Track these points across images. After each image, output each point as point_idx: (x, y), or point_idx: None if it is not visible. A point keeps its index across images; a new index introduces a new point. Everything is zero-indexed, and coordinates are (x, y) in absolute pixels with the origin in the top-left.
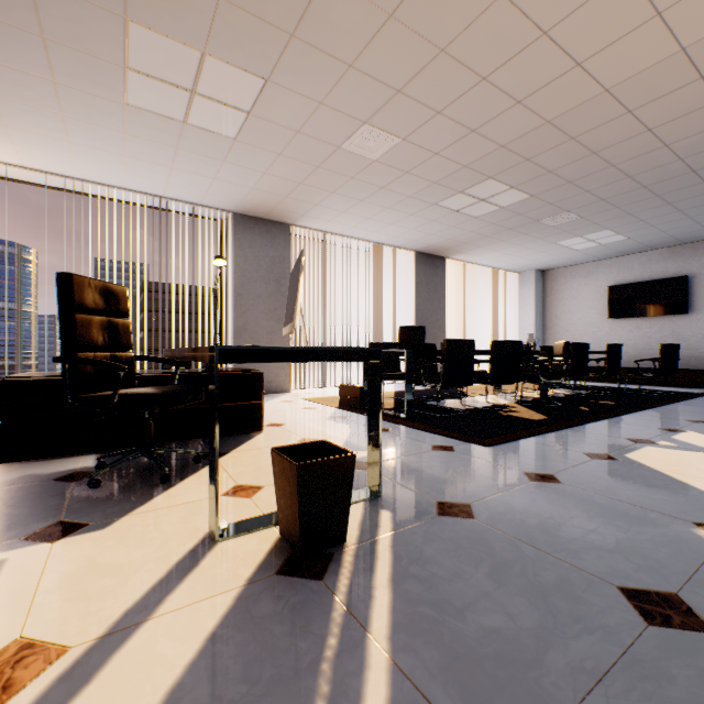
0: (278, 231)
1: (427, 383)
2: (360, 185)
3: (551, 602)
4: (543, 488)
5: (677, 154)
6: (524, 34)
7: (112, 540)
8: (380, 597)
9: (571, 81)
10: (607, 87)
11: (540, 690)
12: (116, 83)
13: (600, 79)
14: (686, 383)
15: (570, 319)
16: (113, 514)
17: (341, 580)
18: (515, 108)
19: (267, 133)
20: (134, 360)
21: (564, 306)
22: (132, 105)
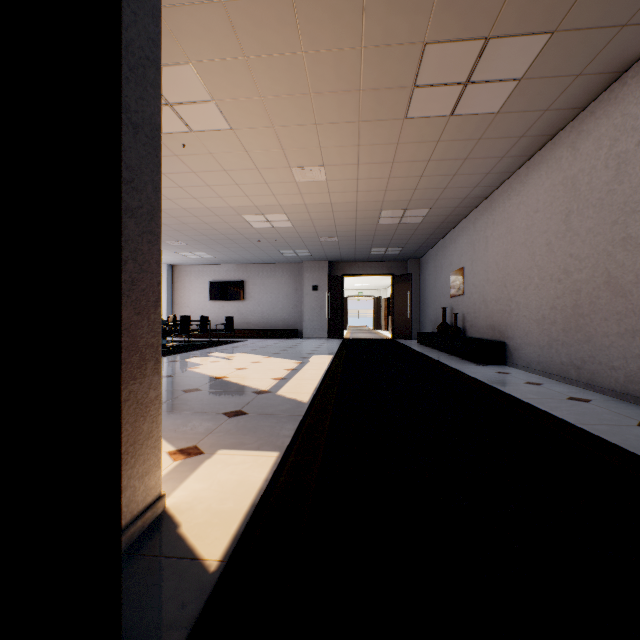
0: None
1: None
2: None
3: None
4: None
5: (221, 233)
6: None
7: None
8: None
9: (168, 202)
10: (184, 208)
11: None
12: None
13: (180, 205)
14: (242, 336)
15: (190, 299)
16: None
17: None
18: None
19: None
20: None
21: (186, 290)
22: None
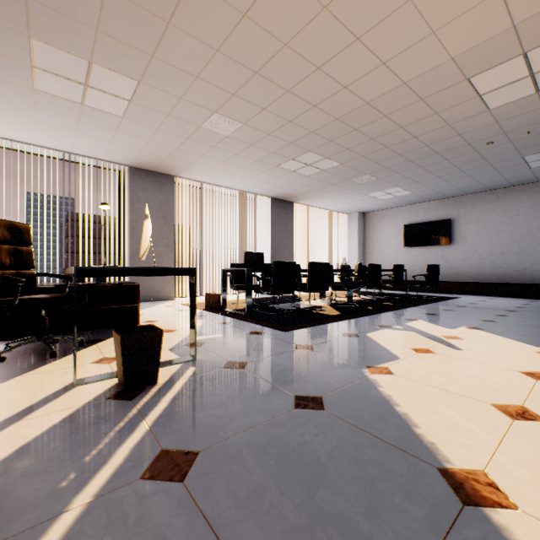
0: (165, 181)
1: (263, 291)
2: (220, 151)
3: (253, 403)
4: (299, 353)
5: (423, 142)
6: (306, 68)
7: (6, 388)
8: (160, 406)
9: (344, 96)
10: (367, 101)
11: (217, 434)
12: (26, 75)
13: (361, 96)
14: (449, 291)
15: (381, 247)
16: (11, 375)
17: (143, 400)
18: (313, 109)
19: (146, 114)
20: (36, 275)
21: (377, 238)
22: (40, 90)
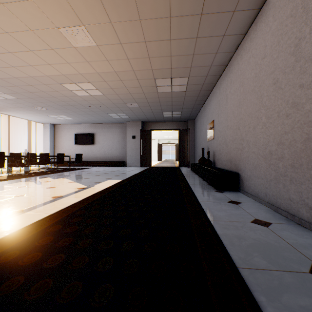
0: None
1: None
2: None
3: None
4: None
5: (61, 100)
6: None
7: None
8: None
9: None
10: (15, 77)
11: None
12: None
13: (10, 74)
14: (92, 165)
15: (64, 144)
16: None
17: None
18: None
19: None
20: None
21: (62, 139)
22: None
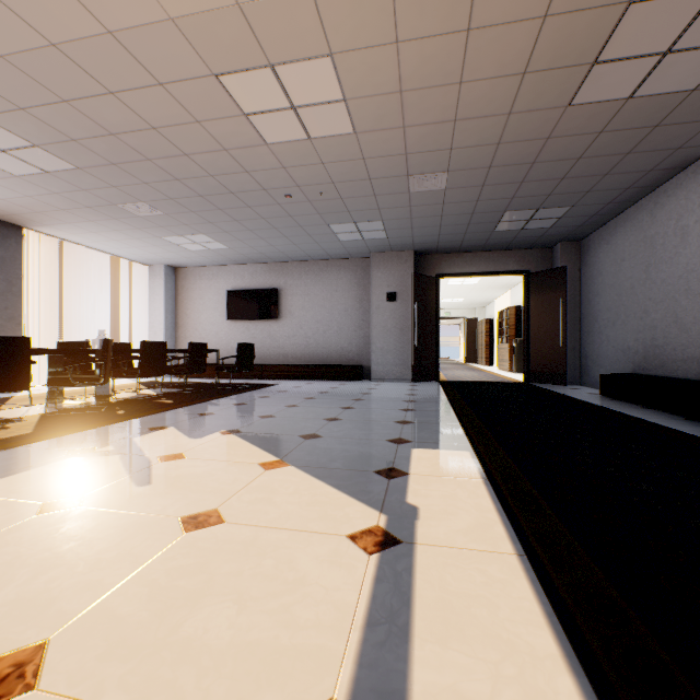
0: None
1: None
2: None
3: None
4: None
5: (205, 169)
6: None
7: None
8: None
9: None
10: (52, 40)
11: None
12: None
13: (29, 21)
14: (275, 376)
15: (199, 318)
16: None
17: None
18: None
19: None
20: None
21: (195, 305)
22: None
